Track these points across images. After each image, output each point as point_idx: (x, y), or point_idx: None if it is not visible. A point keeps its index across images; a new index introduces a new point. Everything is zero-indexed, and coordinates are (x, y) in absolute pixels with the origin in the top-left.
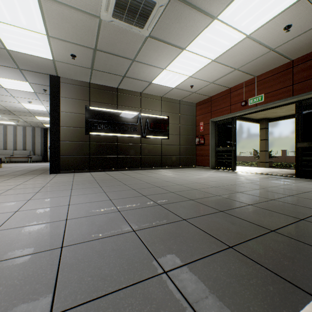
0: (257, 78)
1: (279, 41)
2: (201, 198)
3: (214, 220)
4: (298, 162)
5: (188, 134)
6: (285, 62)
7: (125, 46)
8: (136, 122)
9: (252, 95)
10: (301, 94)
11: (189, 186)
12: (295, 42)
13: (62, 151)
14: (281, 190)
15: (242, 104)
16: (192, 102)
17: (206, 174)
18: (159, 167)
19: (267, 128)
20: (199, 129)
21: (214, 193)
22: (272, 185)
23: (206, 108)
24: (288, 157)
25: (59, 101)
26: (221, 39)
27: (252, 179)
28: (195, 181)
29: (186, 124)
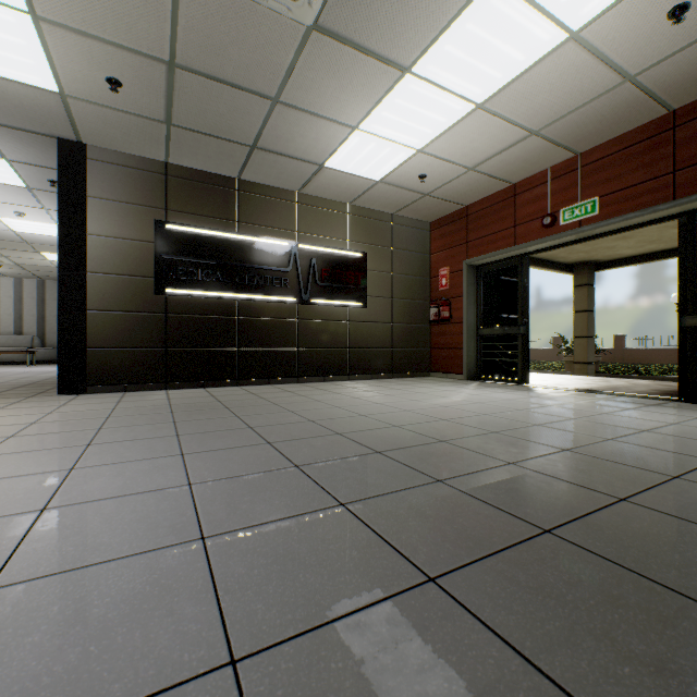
0: (583, 157)
1: (649, 54)
2: (466, 473)
3: (540, 581)
4: (685, 363)
5: (412, 297)
6: (655, 116)
7: (252, 55)
8: (285, 264)
9: (570, 201)
10: (696, 194)
11: (425, 431)
12: (689, 57)
13: (92, 337)
14: (675, 442)
15: (543, 223)
16: (421, 220)
17: (461, 395)
18: (342, 377)
19: (592, 285)
20: (439, 286)
21: (498, 454)
22: (642, 427)
23: (455, 234)
24: (629, 351)
25: (85, 206)
26: (503, 42)
27: (578, 407)
28: (437, 413)
29: (408, 272)
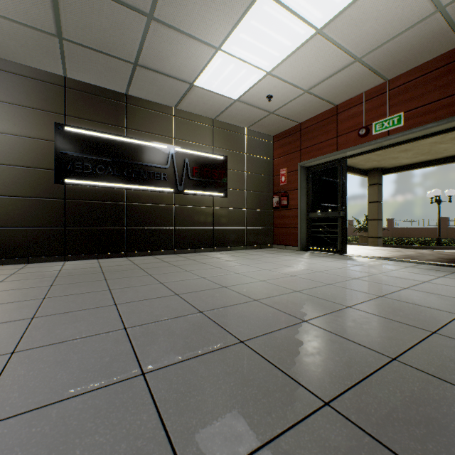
0: (390, 83)
1: None
2: (354, 383)
3: None
4: None
5: (260, 190)
6: (450, 47)
7: None
8: (164, 162)
9: (380, 116)
10: None
11: (283, 306)
12: None
13: None
14: None
15: (360, 133)
16: (267, 134)
17: (301, 264)
18: (208, 249)
19: (380, 184)
20: (279, 182)
21: (370, 341)
22: None
23: (291, 144)
24: (396, 229)
25: None
26: None
27: (399, 275)
28: (288, 284)
29: (257, 172)
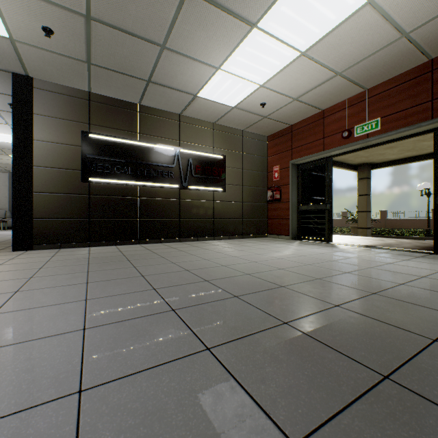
0: (369, 92)
1: (420, 16)
2: (305, 315)
3: None
4: None
5: (255, 185)
6: (419, 63)
7: (145, 11)
8: (171, 162)
9: (361, 121)
10: None
11: (268, 278)
12: None
13: (36, 211)
14: None
15: (343, 135)
16: (261, 135)
17: (289, 250)
18: (209, 238)
19: (369, 178)
20: (273, 177)
21: (325, 297)
22: (420, 274)
23: (284, 144)
24: (389, 220)
25: (31, 120)
26: (322, 5)
27: (370, 258)
28: (275, 264)
29: (253, 169)
